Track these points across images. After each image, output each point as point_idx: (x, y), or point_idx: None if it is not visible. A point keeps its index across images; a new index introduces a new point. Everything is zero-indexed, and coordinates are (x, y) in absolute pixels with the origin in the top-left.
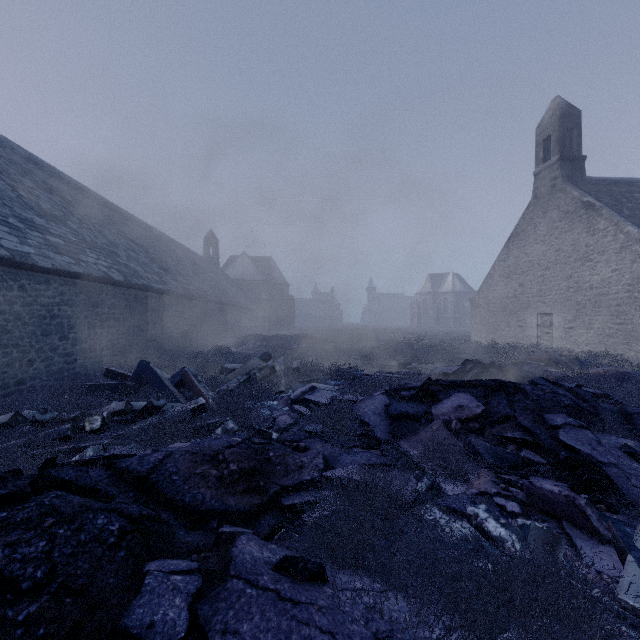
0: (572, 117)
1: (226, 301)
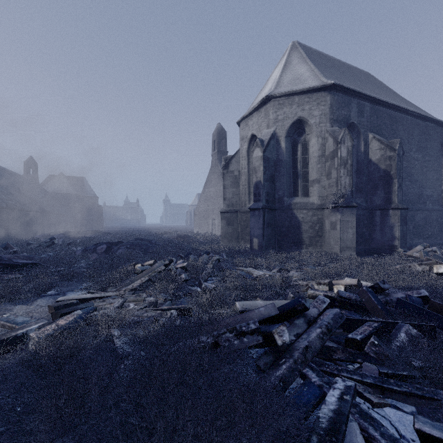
0: (223, 134)
1: (41, 210)
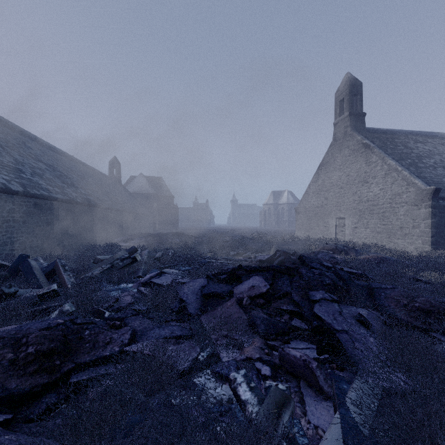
0: (357, 87)
1: (121, 208)
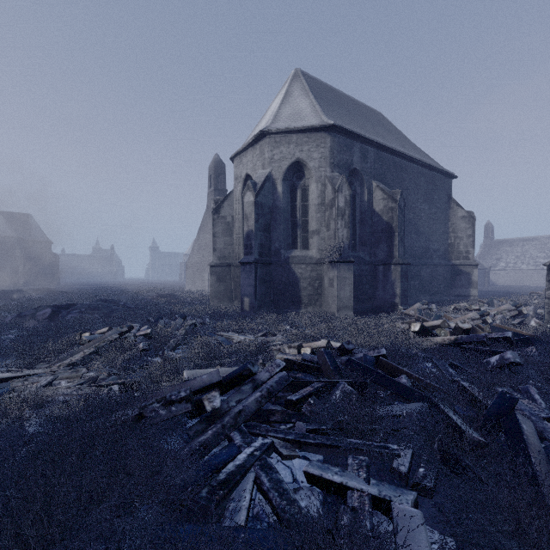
0: (221, 168)
1: None
